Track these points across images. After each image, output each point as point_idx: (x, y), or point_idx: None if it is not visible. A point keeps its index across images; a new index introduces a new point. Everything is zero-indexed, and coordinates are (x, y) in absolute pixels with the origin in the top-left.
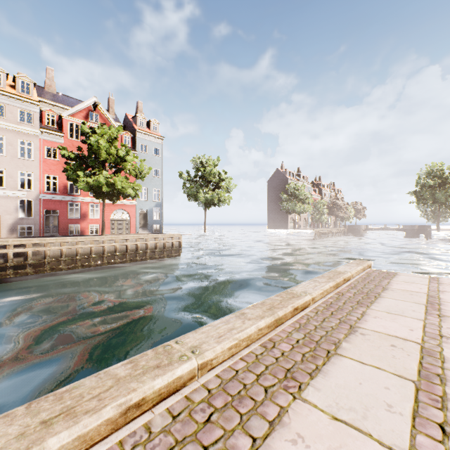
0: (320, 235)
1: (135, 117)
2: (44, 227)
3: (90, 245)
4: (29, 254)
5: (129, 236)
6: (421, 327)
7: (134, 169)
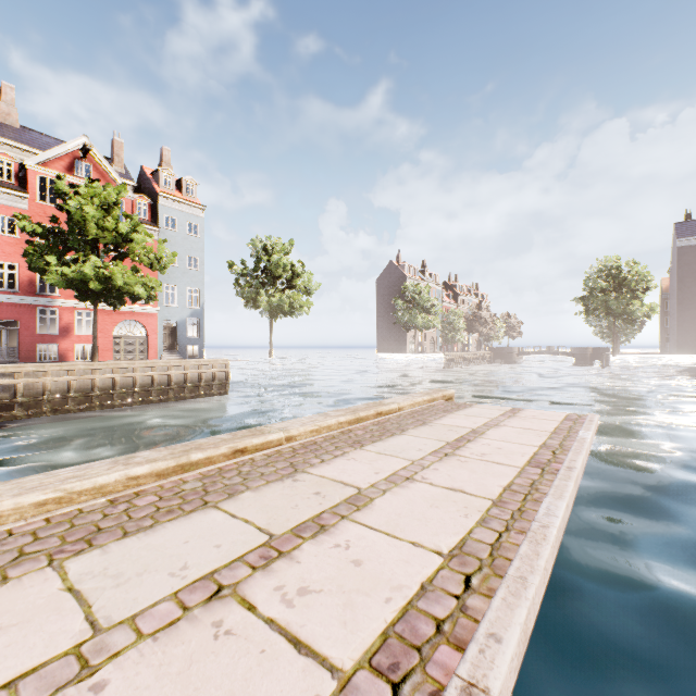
0: (454, 363)
1: (156, 173)
2: None
3: (68, 377)
4: None
5: (139, 363)
6: (397, 469)
7: (147, 255)
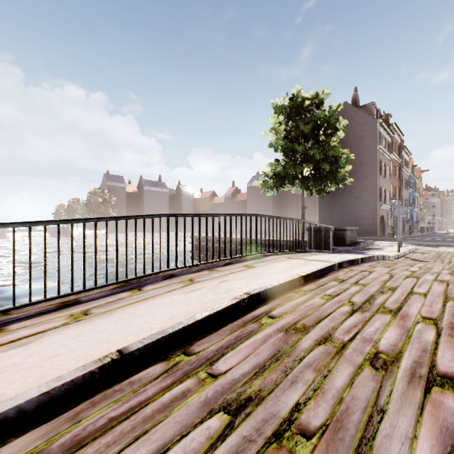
0: None
1: None
2: None
3: None
4: None
5: None
6: None
7: None
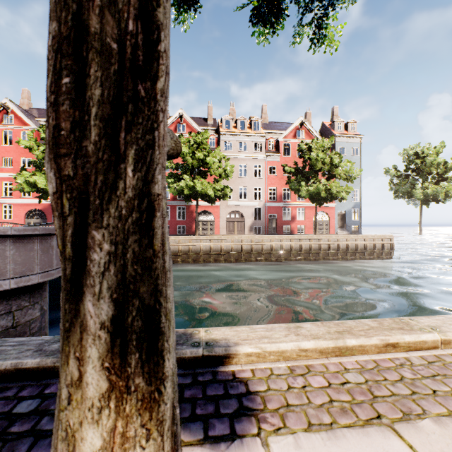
0: None
1: (332, 123)
2: (267, 227)
3: (310, 242)
4: (272, 246)
5: (340, 236)
6: None
7: (345, 174)
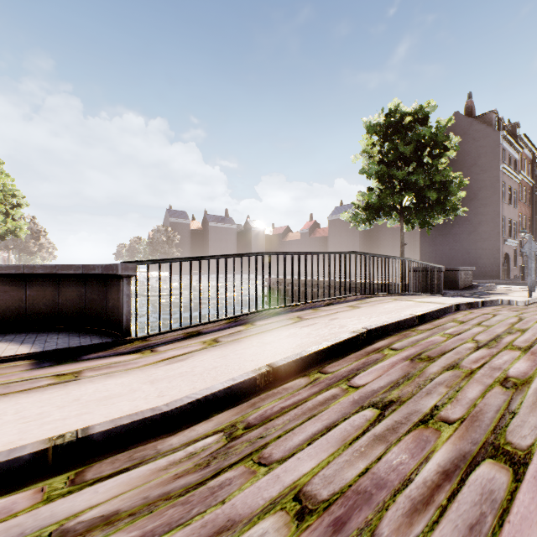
0: None
1: None
2: None
3: None
4: None
5: None
6: None
7: None
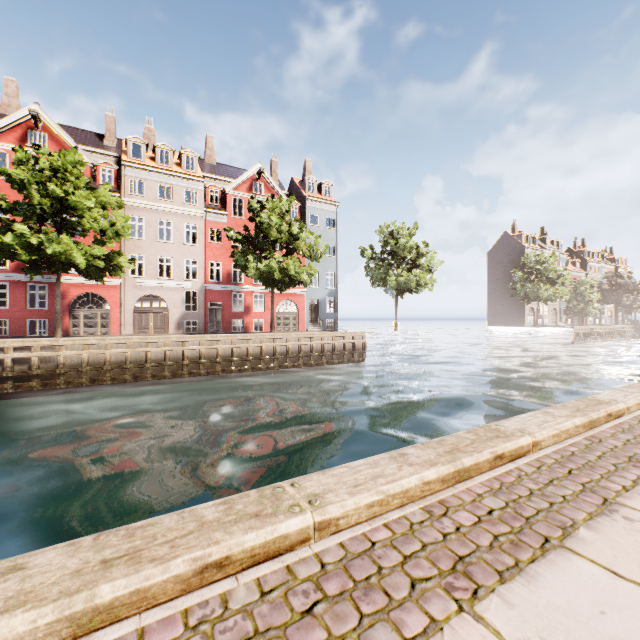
0: (586, 337)
1: (303, 181)
2: (208, 322)
3: (260, 344)
4: (202, 352)
5: (303, 334)
6: None
7: (308, 249)
